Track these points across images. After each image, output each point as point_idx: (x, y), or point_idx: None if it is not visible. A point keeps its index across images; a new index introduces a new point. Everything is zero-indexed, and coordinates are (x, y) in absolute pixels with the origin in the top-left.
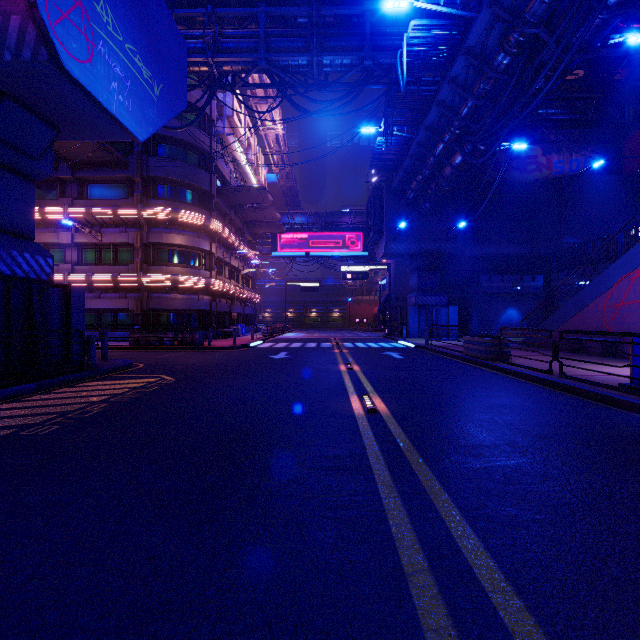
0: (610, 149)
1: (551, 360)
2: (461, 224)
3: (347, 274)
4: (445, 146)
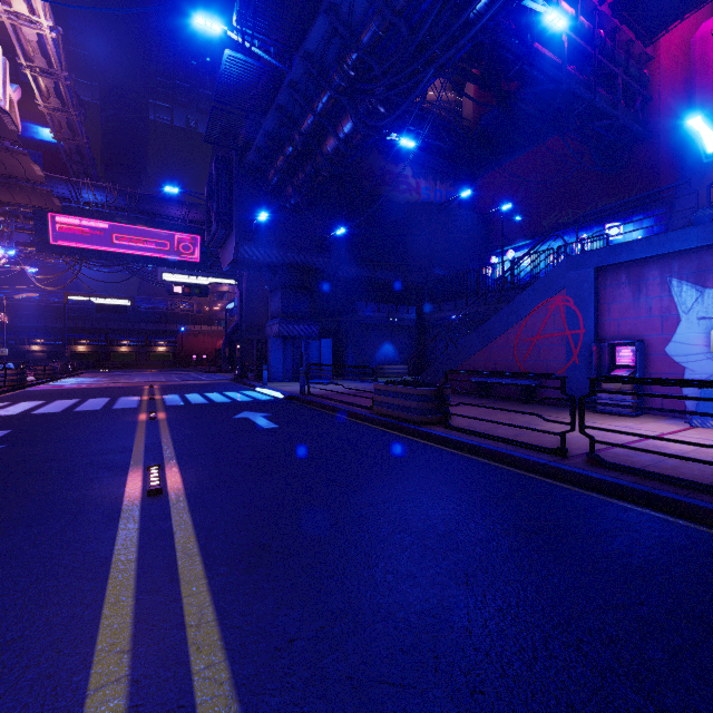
0: (465, 188)
1: (567, 431)
2: (340, 231)
3: (175, 286)
4: (331, 98)
